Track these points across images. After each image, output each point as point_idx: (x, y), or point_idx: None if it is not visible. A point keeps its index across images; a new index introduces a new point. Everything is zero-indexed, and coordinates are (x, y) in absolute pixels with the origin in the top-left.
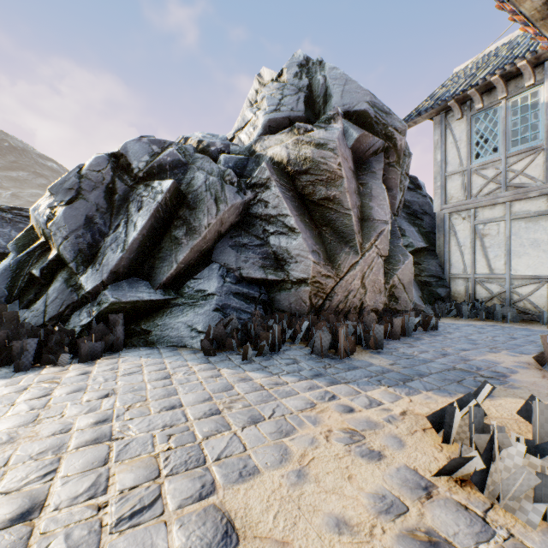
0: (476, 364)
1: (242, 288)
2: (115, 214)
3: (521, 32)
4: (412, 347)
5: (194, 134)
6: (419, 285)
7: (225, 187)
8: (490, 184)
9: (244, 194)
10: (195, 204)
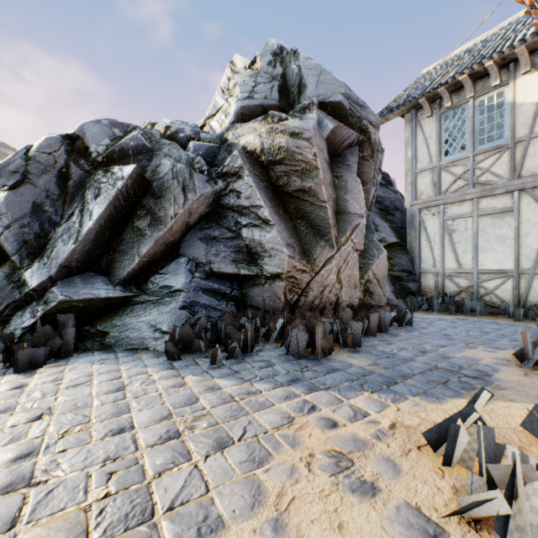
0: (457, 362)
1: (213, 283)
2: (68, 202)
3: (485, 37)
4: (390, 344)
5: (162, 121)
6: (392, 280)
7: (194, 175)
8: (458, 181)
9: (215, 184)
10: (161, 192)
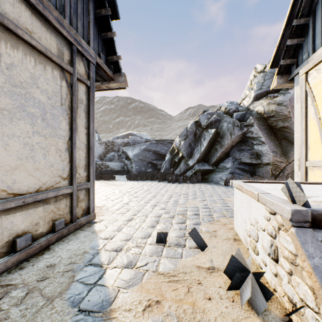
0: None
1: (241, 166)
2: (196, 142)
3: None
4: None
5: (224, 104)
6: None
7: (234, 128)
8: None
9: (242, 130)
10: (223, 136)
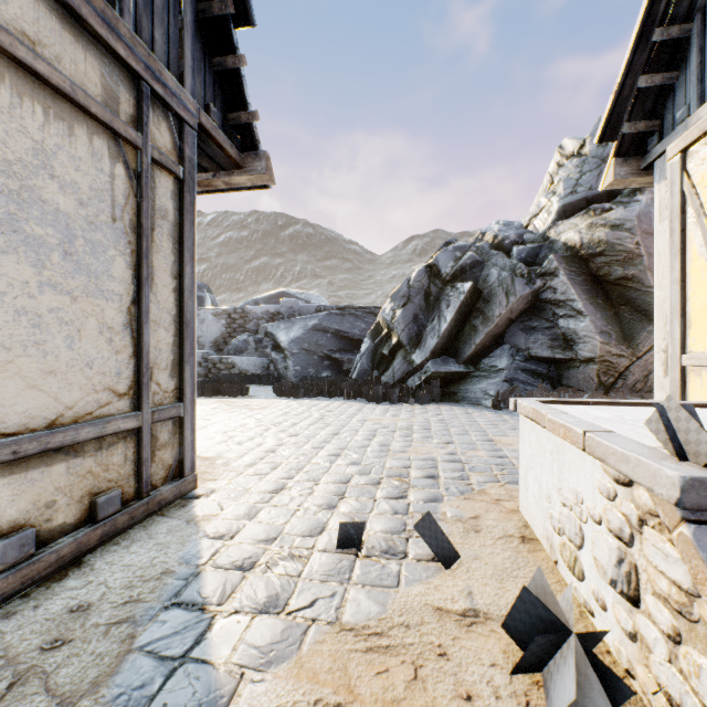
0: None
1: (530, 365)
2: (430, 311)
3: None
4: None
5: (491, 226)
6: None
7: (515, 280)
8: None
9: (533, 284)
10: (489, 298)
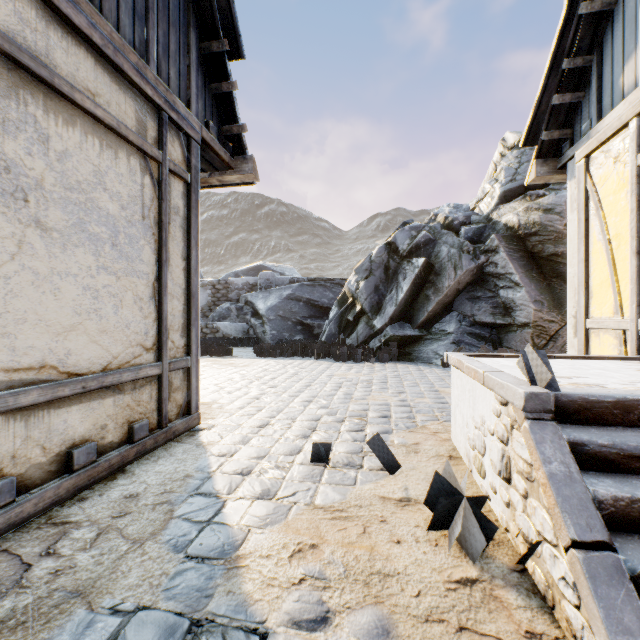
0: None
1: (475, 329)
2: (389, 282)
3: None
4: None
5: (442, 208)
6: None
7: (462, 256)
8: None
9: (478, 259)
10: (440, 271)
